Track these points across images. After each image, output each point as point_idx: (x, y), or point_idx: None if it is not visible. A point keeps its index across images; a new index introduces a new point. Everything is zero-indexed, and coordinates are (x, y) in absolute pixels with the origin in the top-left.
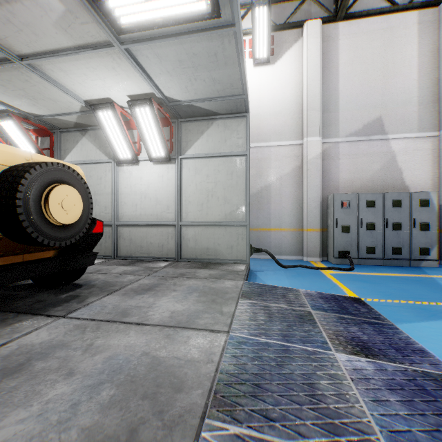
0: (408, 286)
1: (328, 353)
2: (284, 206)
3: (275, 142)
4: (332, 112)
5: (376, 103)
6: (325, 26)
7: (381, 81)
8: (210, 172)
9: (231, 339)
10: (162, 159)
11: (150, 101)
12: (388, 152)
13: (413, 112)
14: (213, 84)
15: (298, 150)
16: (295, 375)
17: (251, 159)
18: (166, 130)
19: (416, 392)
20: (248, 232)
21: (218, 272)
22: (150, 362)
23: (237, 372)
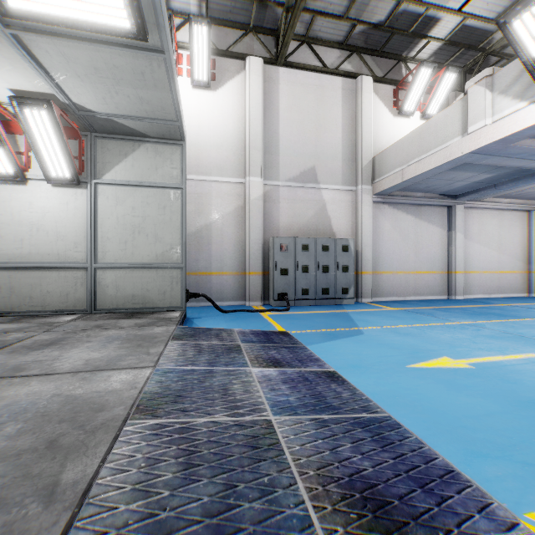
0: (327, 319)
1: (246, 369)
2: (226, 248)
3: (217, 177)
4: (273, 154)
5: (311, 154)
6: (267, 66)
7: (315, 133)
8: (137, 204)
9: (156, 371)
10: (67, 181)
11: (49, 104)
12: (320, 200)
13: (339, 167)
14: (140, 103)
15: (240, 189)
16: (213, 385)
17: (189, 192)
18: (73, 144)
19: (301, 381)
20: (185, 275)
21: (147, 320)
22: (63, 399)
23: (161, 391)
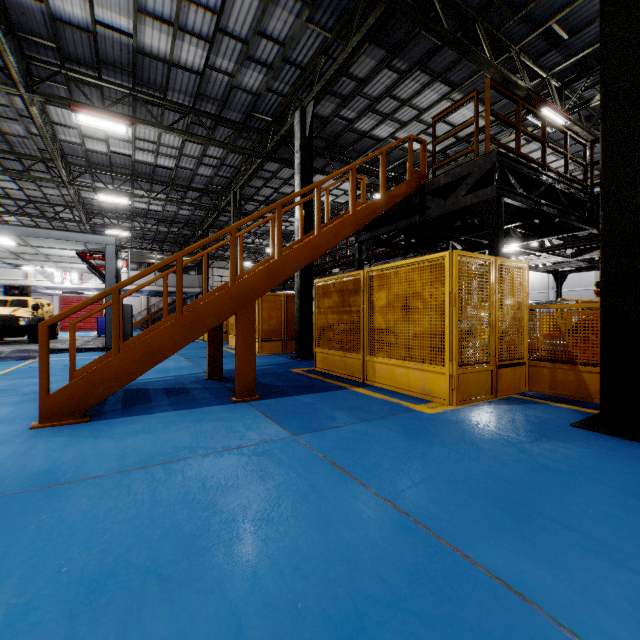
0: None
1: None
2: None
3: None
4: None
5: None
6: None
7: None
8: None
9: None
10: None
11: None
12: None
13: None
14: None
15: None
16: None
17: None
18: None
19: None
20: None
21: None
22: None
23: None
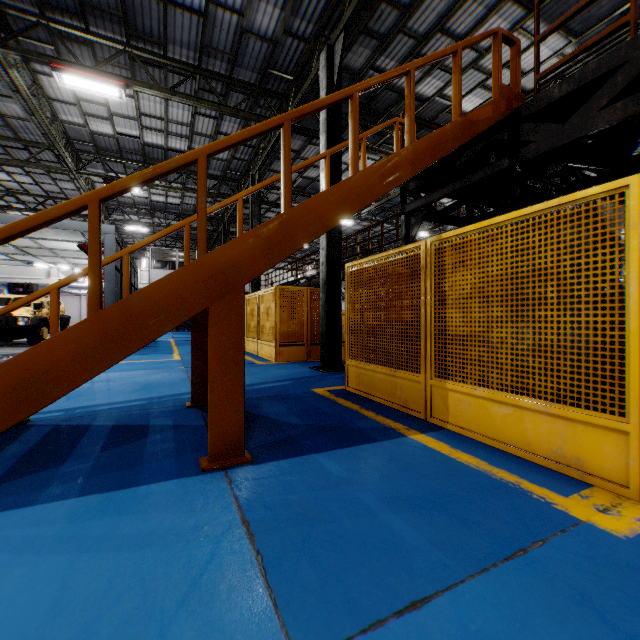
0: None
1: None
2: None
3: None
4: None
5: None
6: None
7: None
8: None
9: None
10: None
11: None
12: None
13: None
14: None
15: None
16: None
17: None
18: None
19: None
20: None
21: None
22: None
23: None
